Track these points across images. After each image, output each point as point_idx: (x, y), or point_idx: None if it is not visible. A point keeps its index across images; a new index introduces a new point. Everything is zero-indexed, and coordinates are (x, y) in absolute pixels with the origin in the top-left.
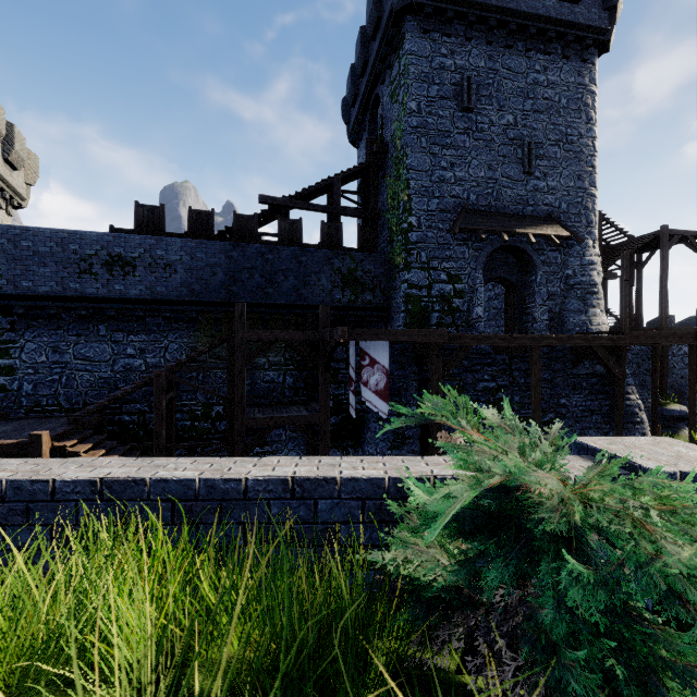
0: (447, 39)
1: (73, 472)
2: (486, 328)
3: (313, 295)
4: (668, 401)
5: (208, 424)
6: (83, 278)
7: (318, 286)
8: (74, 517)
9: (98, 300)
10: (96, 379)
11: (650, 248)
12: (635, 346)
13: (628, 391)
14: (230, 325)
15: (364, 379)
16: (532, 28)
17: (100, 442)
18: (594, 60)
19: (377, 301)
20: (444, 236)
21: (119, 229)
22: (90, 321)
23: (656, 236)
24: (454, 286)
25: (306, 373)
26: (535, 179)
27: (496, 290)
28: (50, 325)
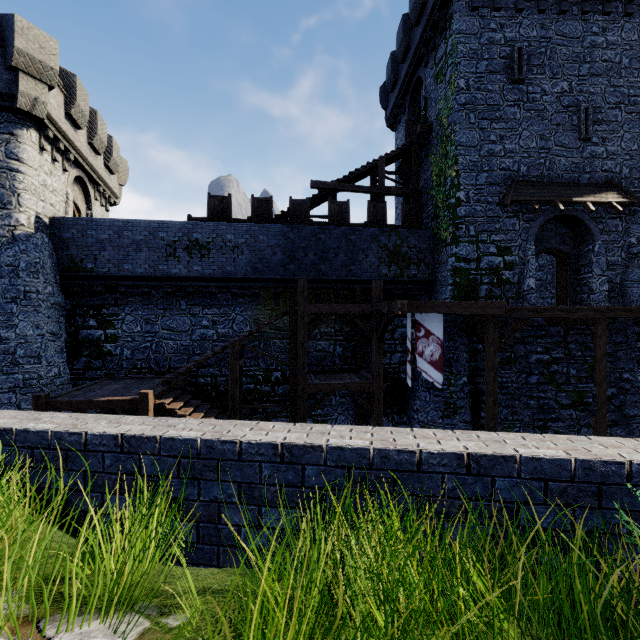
0: (496, 14)
1: (251, 434)
2: None
3: (361, 271)
4: None
5: (268, 387)
6: (169, 260)
7: (366, 262)
8: (258, 477)
9: (180, 279)
10: (178, 346)
11: None
12: None
13: None
14: (293, 299)
15: (419, 350)
16: None
17: (188, 401)
18: None
19: (421, 274)
20: (493, 209)
21: (195, 218)
22: (174, 297)
23: None
24: (504, 259)
25: (354, 343)
26: (592, 145)
27: (540, 261)
28: (144, 300)
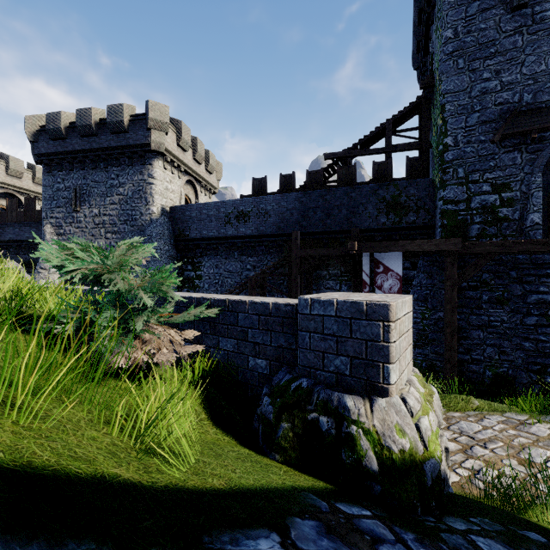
0: None
1: None
2: None
3: (361, 222)
4: None
5: None
6: (226, 226)
7: (365, 214)
8: None
9: (233, 238)
10: (233, 283)
11: None
12: None
13: None
14: (289, 246)
15: (378, 284)
16: None
17: None
18: None
19: (421, 220)
20: (487, 147)
21: (244, 196)
22: (231, 250)
23: None
24: (500, 196)
25: None
26: None
27: None
28: (214, 253)
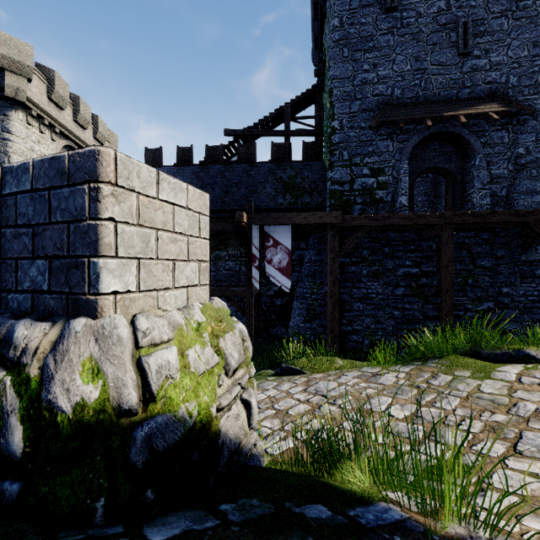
0: None
1: None
2: None
3: (259, 201)
4: None
5: None
6: None
7: (264, 194)
8: None
9: None
10: None
11: None
12: None
13: None
14: None
15: (268, 258)
16: None
17: None
18: None
19: (314, 202)
20: (367, 134)
21: None
22: None
23: None
24: (377, 179)
25: None
26: (473, 58)
27: None
28: None
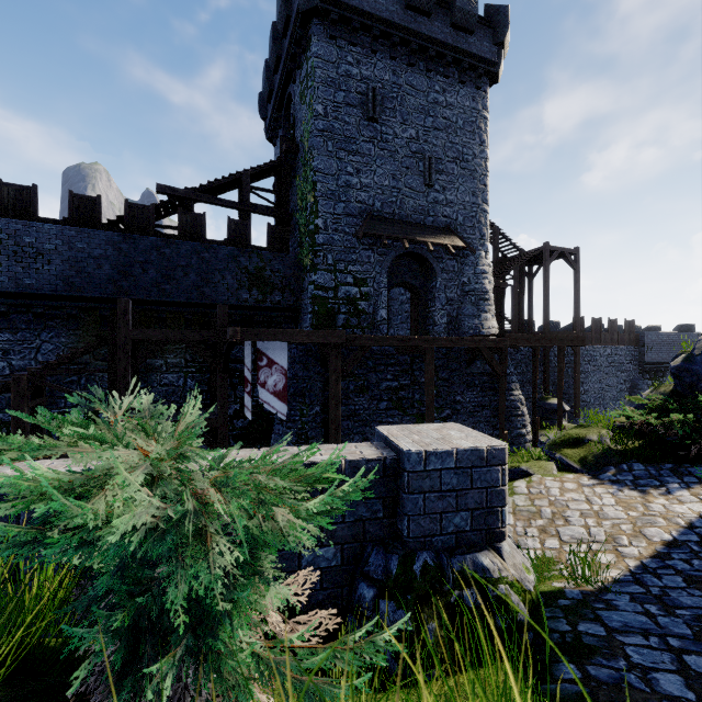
0: (353, 48)
1: None
2: (399, 330)
3: (217, 294)
4: (549, 396)
5: None
6: None
7: (223, 285)
8: None
9: None
10: None
11: (538, 262)
12: (524, 348)
13: (513, 388)
14: (111, 323)
15: (261, 380)
16: (431, 51)
17: None
18: (486, 88)
19: (286, 301)
20: (351, 240)
21: None
22: None
23: (541, 251)
24: (360, 289)
25: (210, 375)
26: (435, 191)
27: (407, 294)
28: None
